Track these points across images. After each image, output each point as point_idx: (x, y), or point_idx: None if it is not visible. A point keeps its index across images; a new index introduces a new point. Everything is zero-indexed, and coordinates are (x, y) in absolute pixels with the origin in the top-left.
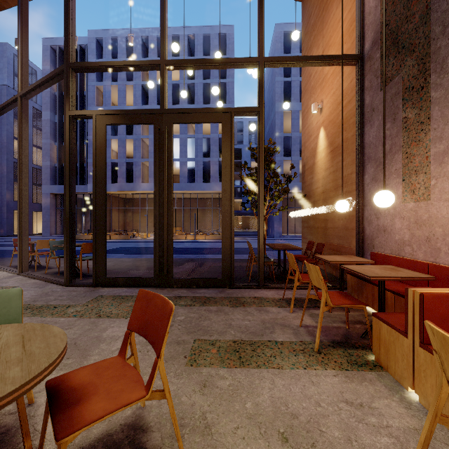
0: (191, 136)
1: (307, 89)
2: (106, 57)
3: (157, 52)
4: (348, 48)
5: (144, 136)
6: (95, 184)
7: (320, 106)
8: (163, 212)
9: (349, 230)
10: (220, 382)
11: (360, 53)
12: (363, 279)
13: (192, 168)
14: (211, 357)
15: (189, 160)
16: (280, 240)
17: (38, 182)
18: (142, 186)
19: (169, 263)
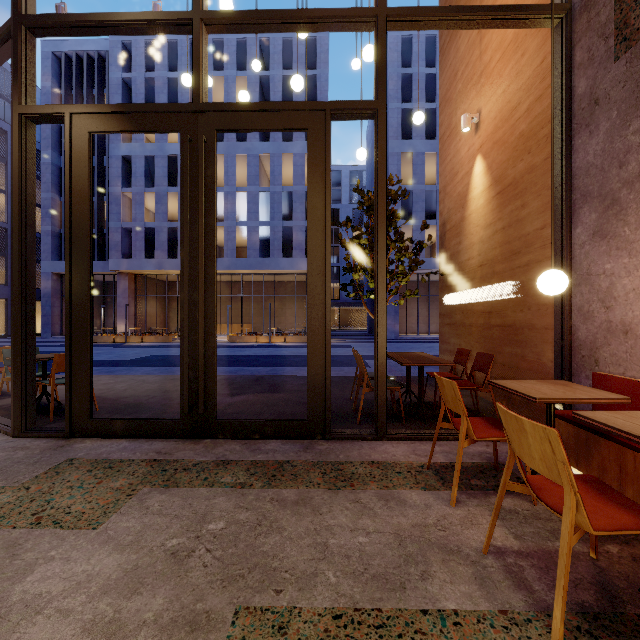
0: (265, 189)
1: (450, 97)
2: (137, 70)
3: (214, 64)
4: (535, 3)
5: None
6: (70, 243)
7: (475, 120)
8: (197, 296)
9: (538, 330)
10: None
11: (566, 2)
12: (593, 431)
13: (266, 236)
14: None
15: (262, 224)
16: (398, 344)
17: (37, 257)
18: None
19: (209, 392)
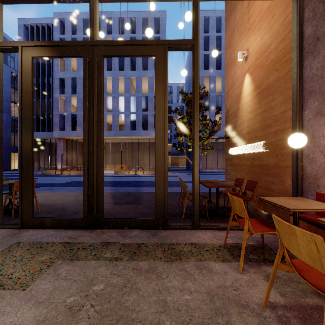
0: (133, 95)
1: (231, 44)
2: (67, 34)
3: (107, 31)
4: None
5: None
6: (21, 119)
7: (245, 55)
8: (93, 149)
9: (282, 168)
10: None
11: None
12: (320, 227)
13: (134, 119)
14: None
15: (132, 113)
16: (201, 175)
17: (16, 130)
18: None
19: (99, 203)
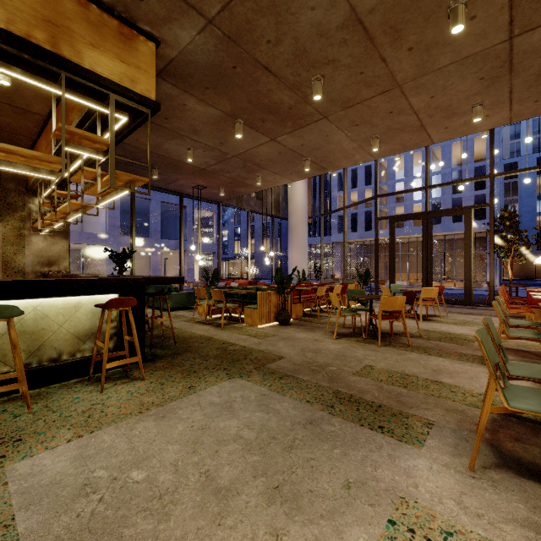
0: (436, 173)
1: None
2: None
3: None
4: None
5: (382, 183)
6: (390, 251)
7: None
8: (427, 264)
9: None
10: (457, 315)
11: None
12: None
13: (437, 206)
14: (455, 313)
15: (434, 199)
16: None
17: None
18: (380, 233)
19: None
